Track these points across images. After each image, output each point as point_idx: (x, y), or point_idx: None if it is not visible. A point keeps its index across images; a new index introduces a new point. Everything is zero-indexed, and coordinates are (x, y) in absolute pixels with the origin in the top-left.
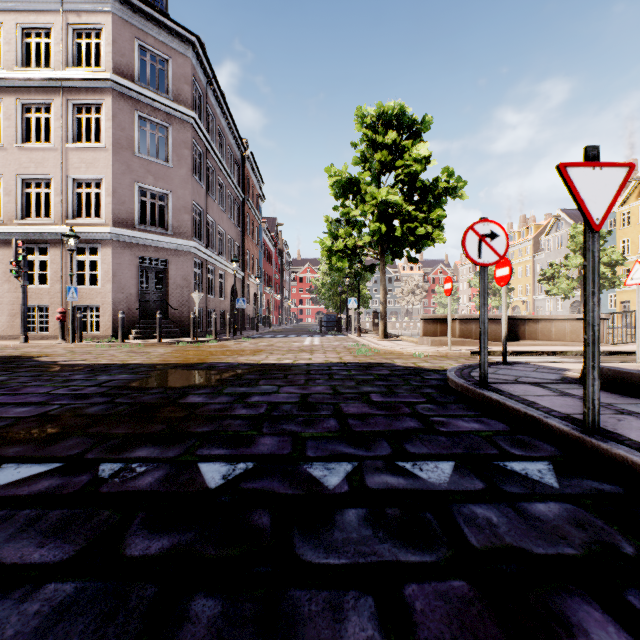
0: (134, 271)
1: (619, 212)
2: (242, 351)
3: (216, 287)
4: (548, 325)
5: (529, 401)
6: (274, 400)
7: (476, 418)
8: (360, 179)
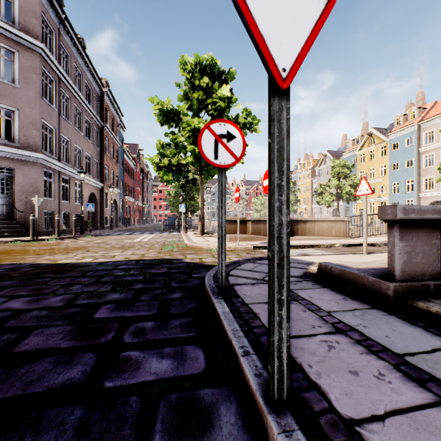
0: None
1: (358, 154)
2: (63, 249)
3: (71, 194)
4: (313, 225)
5: (252, 314)
6: None
7: (180, 346)
8: (180, 110)
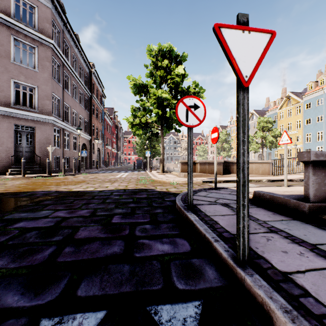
0: (10, 133)
1: (279, 112)
2: (71, 182)
3: (71, 144)
4: None
5: (213, 221)
6: (32, 225)
7: (172, 238)
8: (148, 84)
